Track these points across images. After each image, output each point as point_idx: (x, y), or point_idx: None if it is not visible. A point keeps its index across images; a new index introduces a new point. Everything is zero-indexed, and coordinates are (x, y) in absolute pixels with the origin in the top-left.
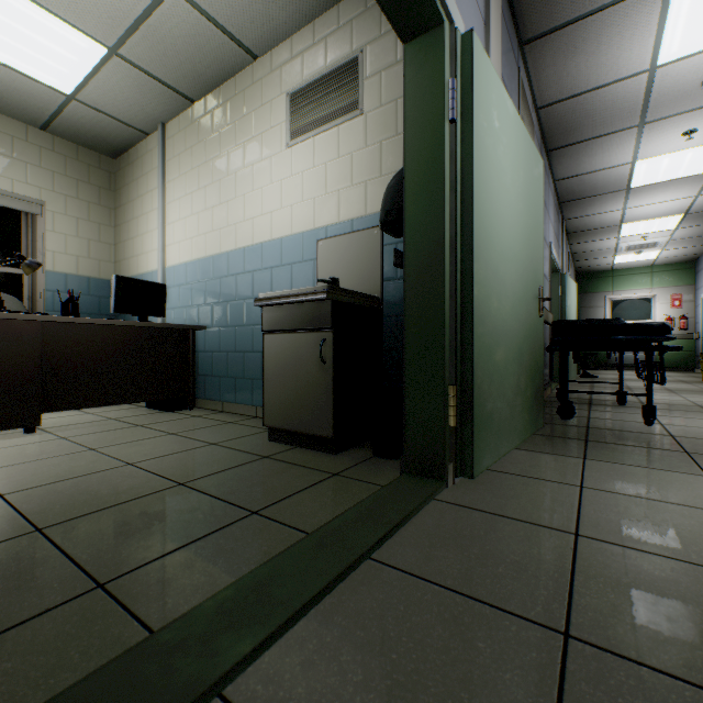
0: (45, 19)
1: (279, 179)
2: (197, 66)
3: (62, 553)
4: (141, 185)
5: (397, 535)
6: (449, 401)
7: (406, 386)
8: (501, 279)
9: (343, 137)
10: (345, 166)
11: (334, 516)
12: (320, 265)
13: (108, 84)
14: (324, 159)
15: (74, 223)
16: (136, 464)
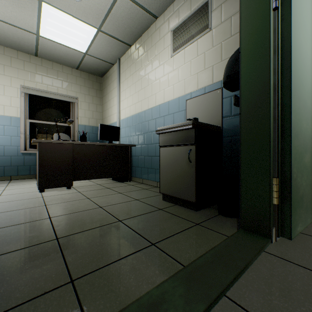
0: (75, 21)
1: (167, 73)
2: (131, 28)
3: (61, 254)
4: (111, 86)
5: (242, 278)
6: (273, 188)
7: (241, 176)
8: (307, 109)
9: (199, 45)
10: (201, 60)
11: (198, 254)
12: (187, 112)
13: (98, 45)
14: (190, 59)
15: (87, 105)
16: (103, 207)
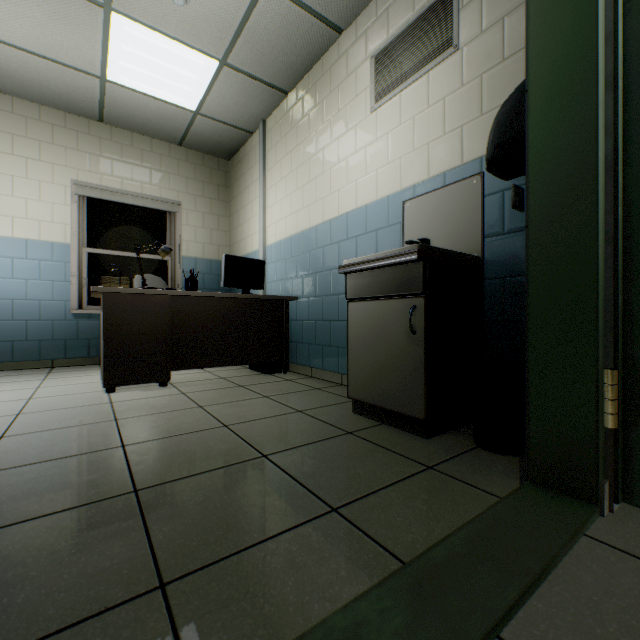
0: (174, 48)
1: (363, 146)
2: (288, 57)
3: (143, 525)
4: (247, 178)
5: (537, 597)
6: (605, 392)
7: (530, 366)
8: None
9: (433, 84)
10: (436, 115)
11: (433, 537)
12: (406, 227)
13: (221, 94)
14: (411, 113)
15: (200, 217)
16: (230, 426)
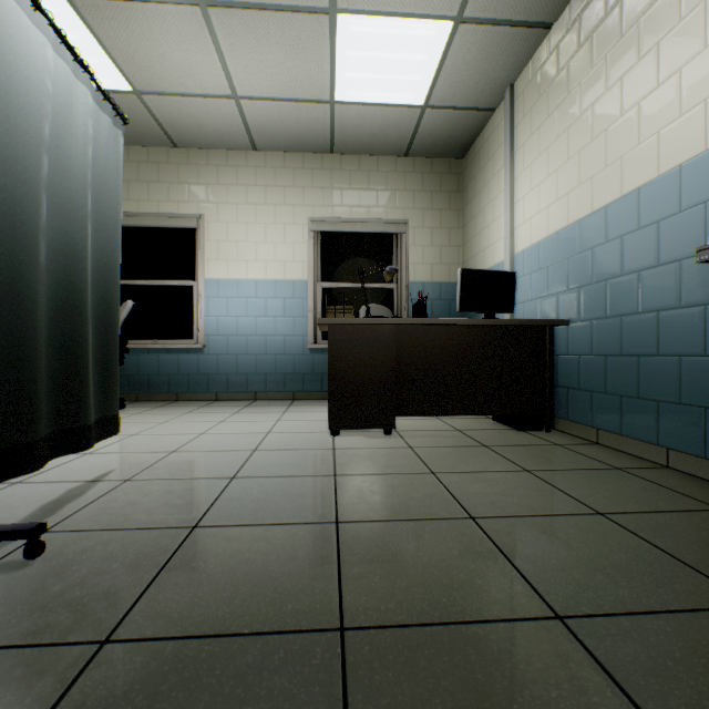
0: (400, 28)
1: None
2: None
3: None
4: (486, 171)
5: None
6: None
7: None
8: None
9: None
10: None
11: None
12: None
13: (454, 68)
14: None
15: (428, 233)
16: (479, 520)
